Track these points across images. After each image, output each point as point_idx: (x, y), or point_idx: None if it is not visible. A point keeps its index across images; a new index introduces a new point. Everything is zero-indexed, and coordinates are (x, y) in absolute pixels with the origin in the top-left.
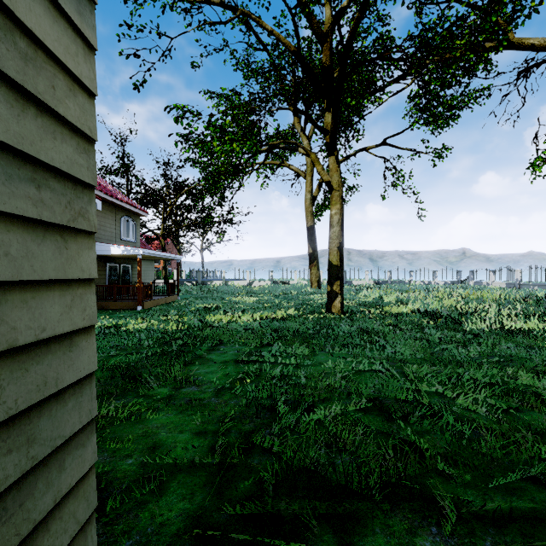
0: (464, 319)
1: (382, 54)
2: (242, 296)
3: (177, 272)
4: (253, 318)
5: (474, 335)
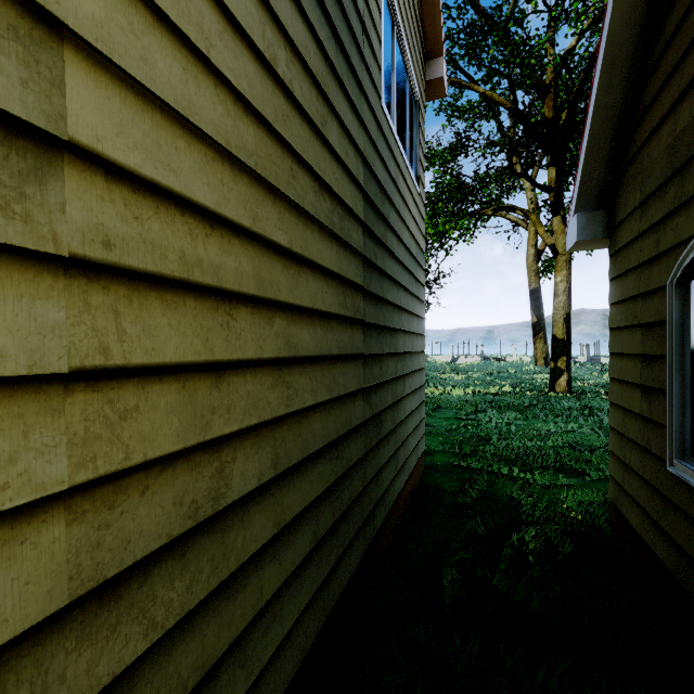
0: None
1: None
2: (447, 373)
3: None
4: (465, 392)
5: None
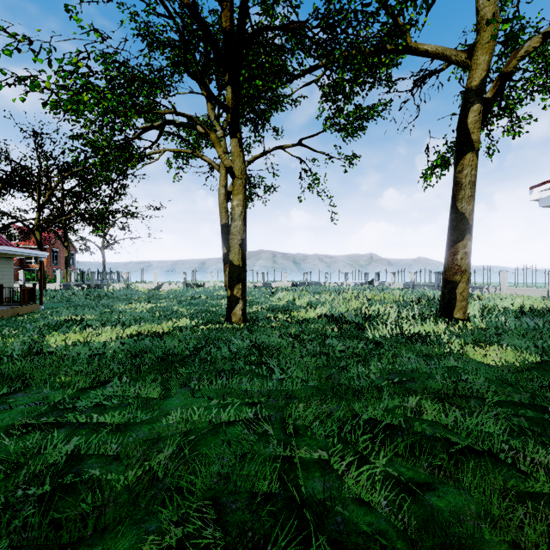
0: (368, 324)
1: (287, 25)
2: (138, 302)
3: (40, 274)
4: (118, 336)
5: (376, 343)
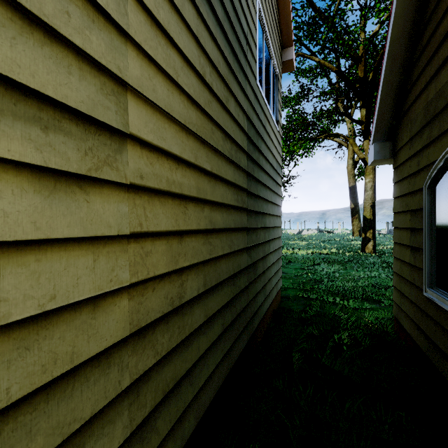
0: None
1: None
2: (295, 241)
3: None
4: (307, 252)
5: None
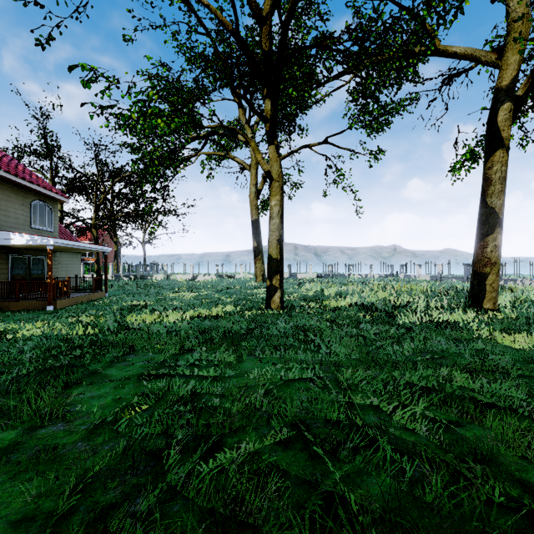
0: (397, 312)
1: (321, 43)
2: (182, 291)
3: (105, 266)
4: (183, 317)
5: (407, 329)
